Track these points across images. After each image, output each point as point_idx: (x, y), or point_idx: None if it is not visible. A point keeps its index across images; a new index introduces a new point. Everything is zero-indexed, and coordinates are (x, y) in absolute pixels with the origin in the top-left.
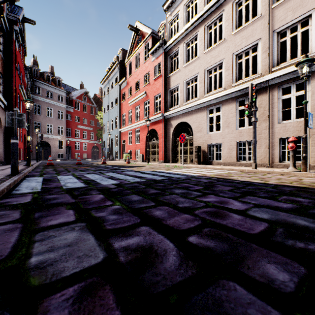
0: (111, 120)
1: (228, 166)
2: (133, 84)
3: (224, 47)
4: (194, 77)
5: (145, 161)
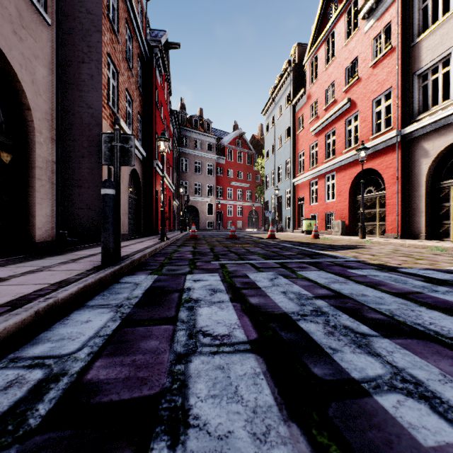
0: (279, 167)
1: None
2: (319, 95)
3: None
4: None
5: (349, 233)
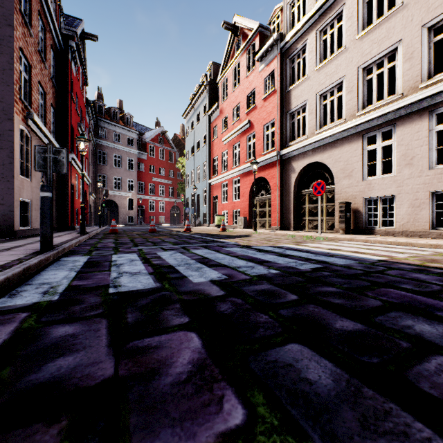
0: (198, 168)
1: (410, 237)
2: (229, 111)
3: (400, 19)
4: (335, 84)
5: (249, 227)
